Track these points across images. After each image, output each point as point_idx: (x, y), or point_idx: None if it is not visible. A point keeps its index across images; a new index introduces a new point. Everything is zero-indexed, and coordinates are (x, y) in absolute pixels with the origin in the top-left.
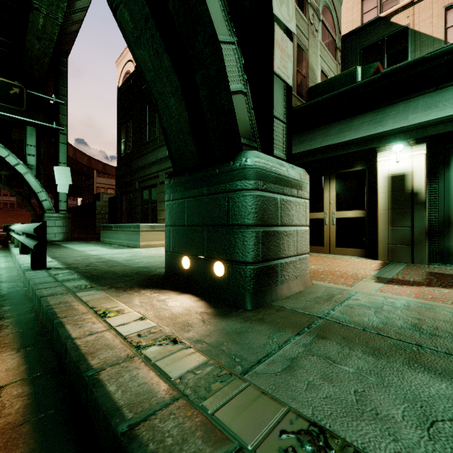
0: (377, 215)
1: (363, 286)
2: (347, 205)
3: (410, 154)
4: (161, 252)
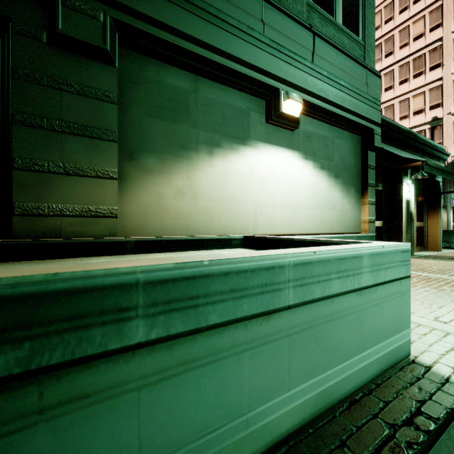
0: (403, 226)
1: None
2: (376, 216)
3: (410, 189)
4: None
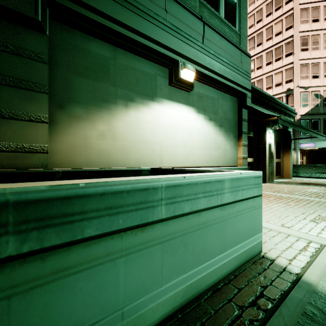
0: (266, 161)
1: None
2: (249, 155)
3: (271, 136)
4: (310, 222)
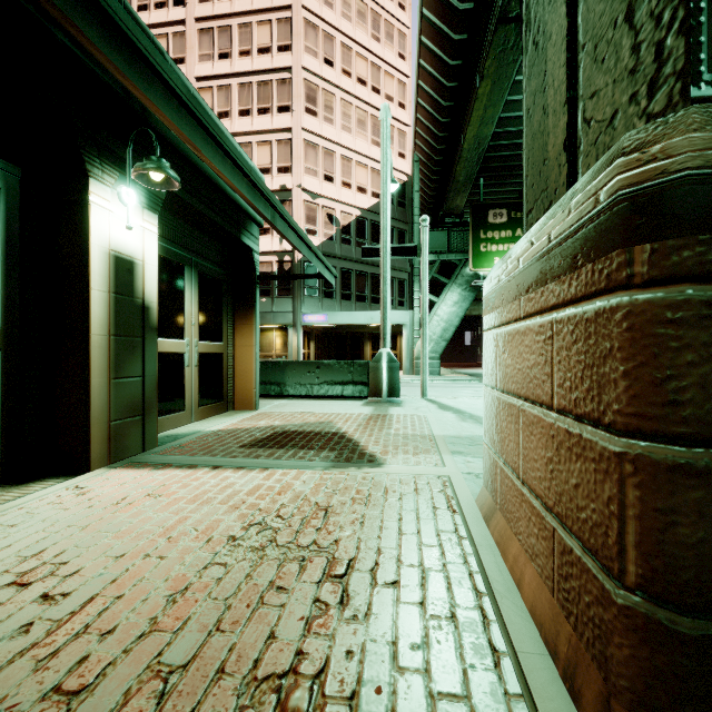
0: (90, 348)
1: (423, 471)
2: None
3: (141, 223)
4: None
